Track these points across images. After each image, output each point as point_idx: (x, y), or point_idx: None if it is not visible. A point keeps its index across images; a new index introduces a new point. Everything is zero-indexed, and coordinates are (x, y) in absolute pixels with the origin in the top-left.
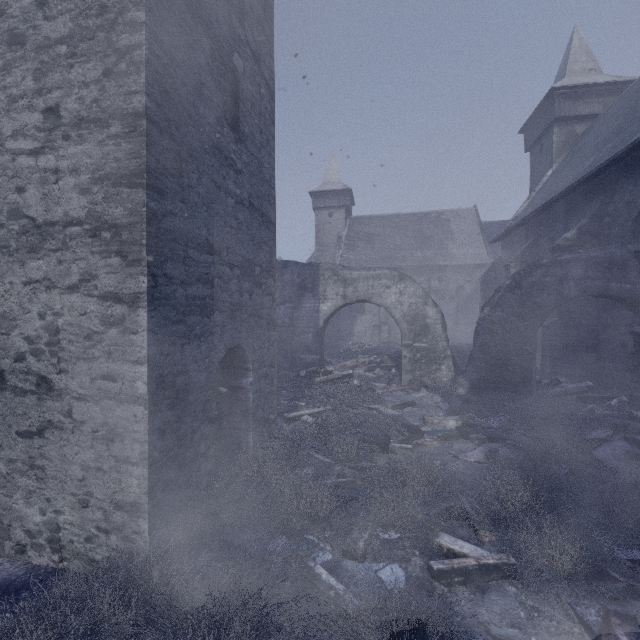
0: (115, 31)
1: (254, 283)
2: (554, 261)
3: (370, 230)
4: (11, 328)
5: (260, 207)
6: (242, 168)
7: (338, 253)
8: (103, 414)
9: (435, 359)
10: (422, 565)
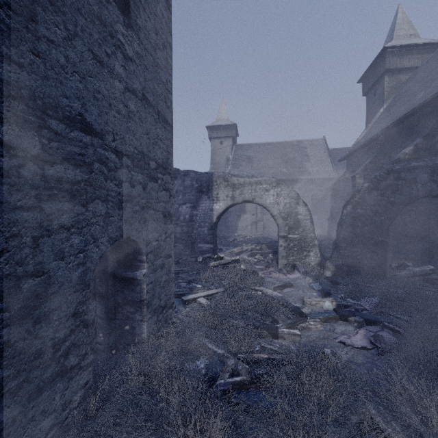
0: None
1: (149, 176)
2: (405, 167)
3: (250, 154)
4: None
5: (156, 105)
6: (133, 57)
7: (227, 170)
8: None
9: (305, 247)
10: None
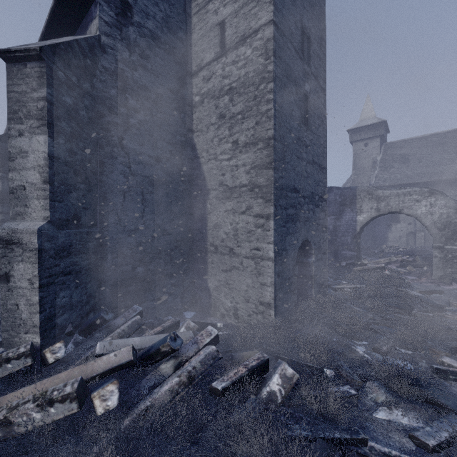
0: (260, 105)
1: (315, 205)
2: None
3: (405, 152)
4: (219, 229)
5: (318, 161)
6: (309, 143)
7: (373, 174)
8: (255, 264)
9: None
10: (426, 366)
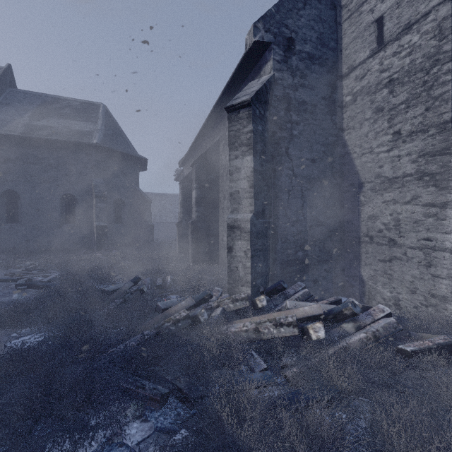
0: (432, 90)
1: None
2: None
3: None
4: (376, 220)
5: None
6: None
7: None
8: (424, 255)
9: None
10: None
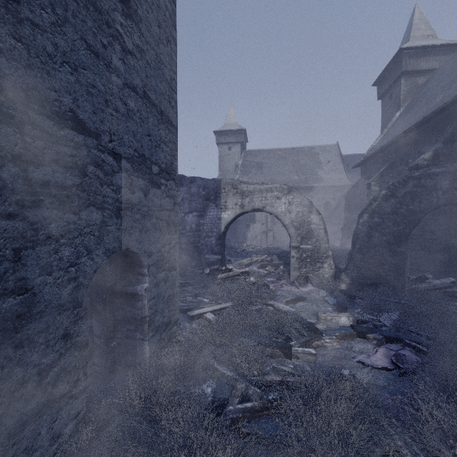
0: None
1: (150, 182)
2: (425, 174)
3: (259, 160)
4: None
5: (158, 104)
6: (134, 50)
7: (235, 177)
8: None
9: (318, 258)
10: None
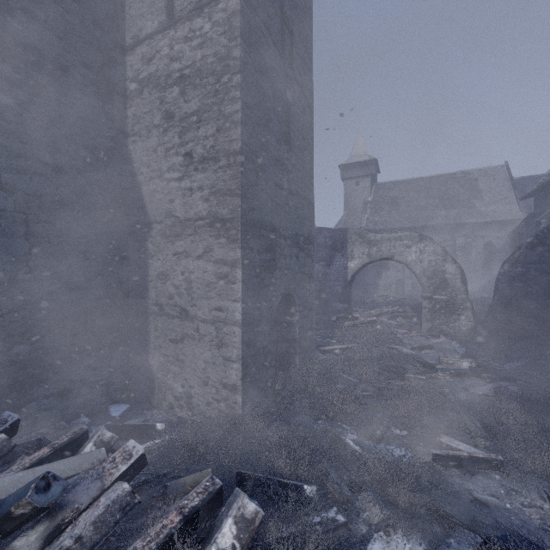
0: (223, 105)
1: (299, 249)
2: None
3: (394, 194)
4: (166, 280)
5: (303, 193)
6: (292, 169)
7: (364, 216)
8: (216, 331)
9: (454, 310)
10: (424, 452)
